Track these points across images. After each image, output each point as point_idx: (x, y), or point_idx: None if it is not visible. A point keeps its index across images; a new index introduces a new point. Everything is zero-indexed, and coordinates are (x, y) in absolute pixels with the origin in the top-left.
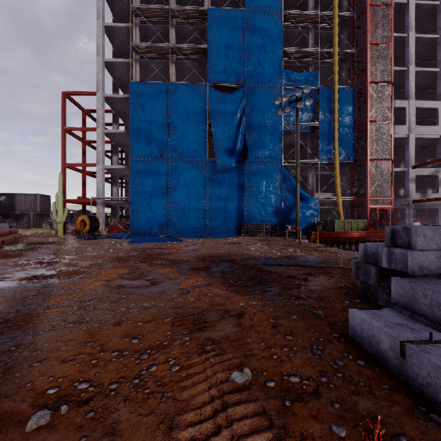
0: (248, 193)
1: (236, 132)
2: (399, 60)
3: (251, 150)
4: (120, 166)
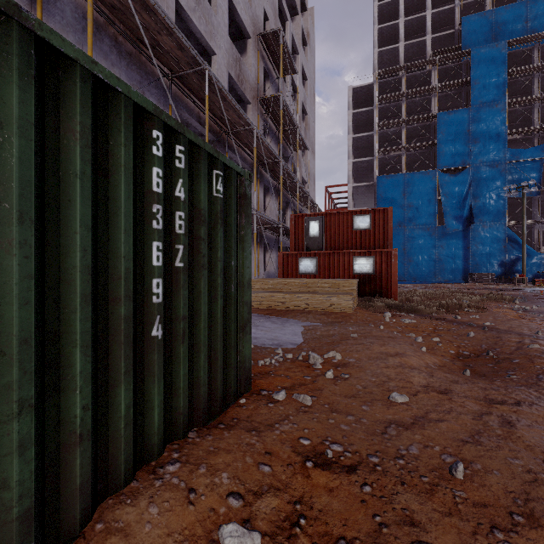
0: (473, 250)
1: (462, 204)
2: None
3: (476, 216)
4: None
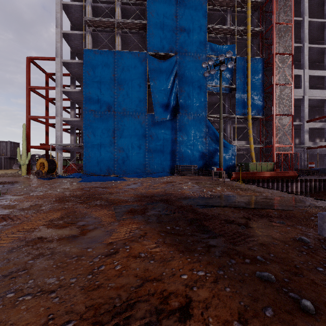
0: (179, 141)
1: (170, 92)
2: (295, 40)
3: (182, 106)
4: (75, 118)
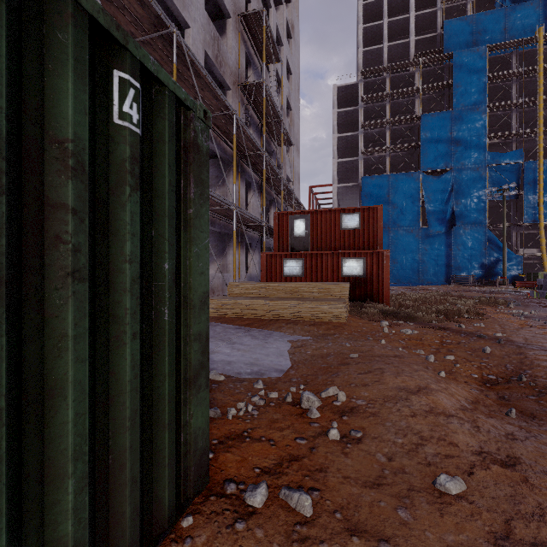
0: (455, 252)
1: (445, 206)
2: None
3: (458, 218)
4: None
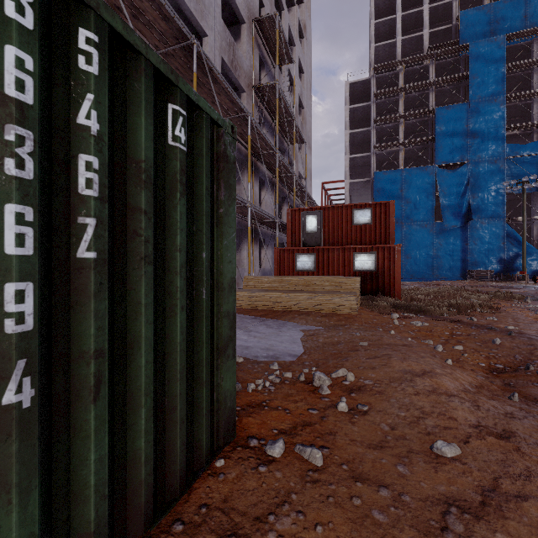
0: (471, 246)
1: (461, 200)
2: None
3: (474, 212)
4: None
